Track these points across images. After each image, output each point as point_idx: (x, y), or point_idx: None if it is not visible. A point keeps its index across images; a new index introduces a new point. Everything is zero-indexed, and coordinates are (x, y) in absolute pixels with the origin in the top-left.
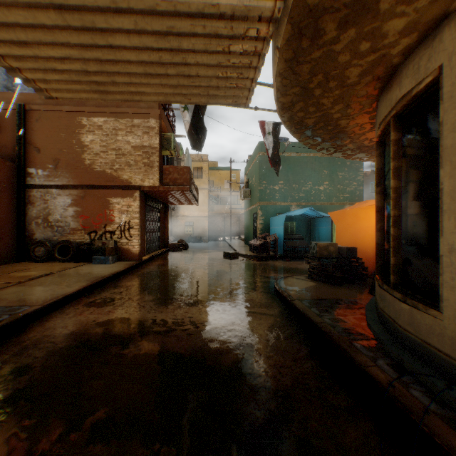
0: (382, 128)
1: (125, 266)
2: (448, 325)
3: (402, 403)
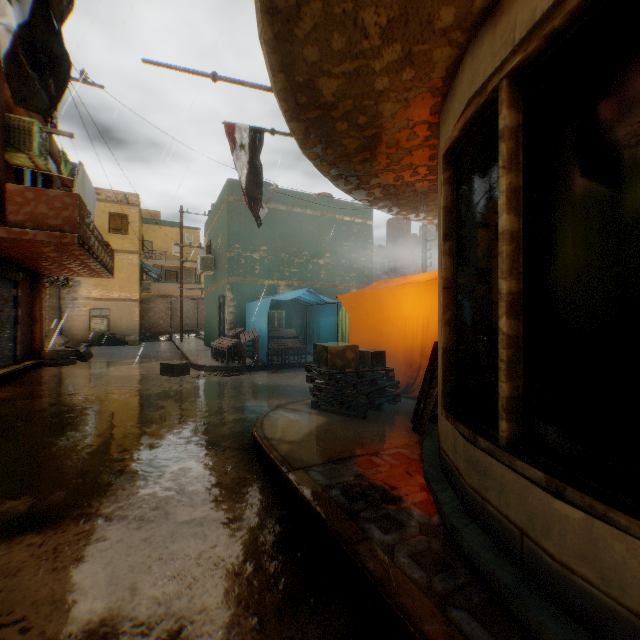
0: (473, 115)
1: None
2: None
3: None
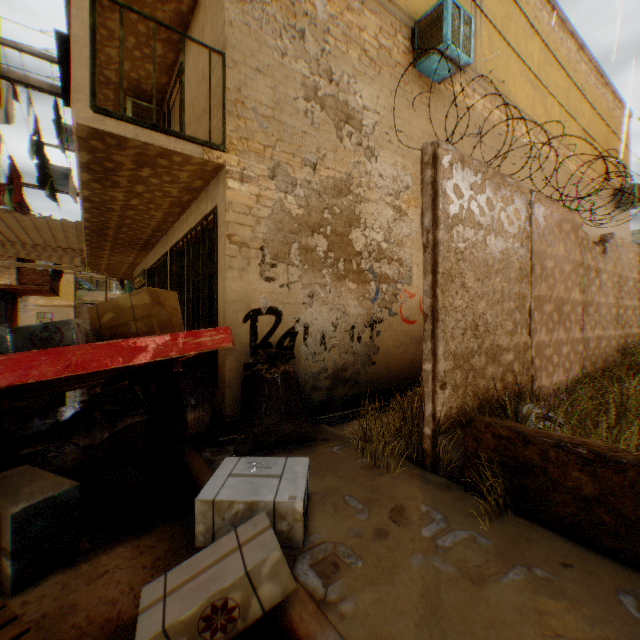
0: None
1: None
2: None
3: None
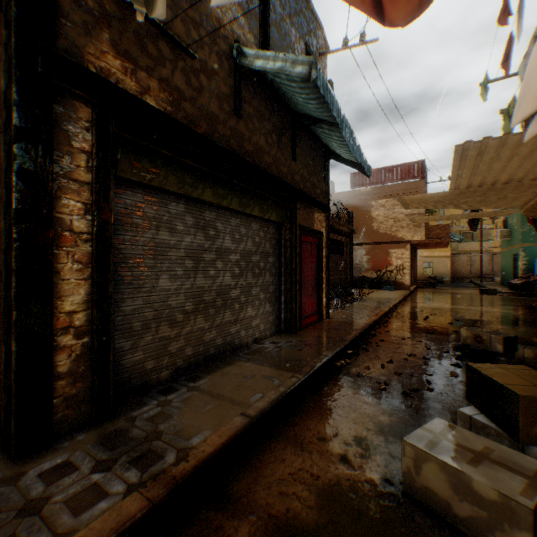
0: None
1: (406, 292)
2: None
3: None
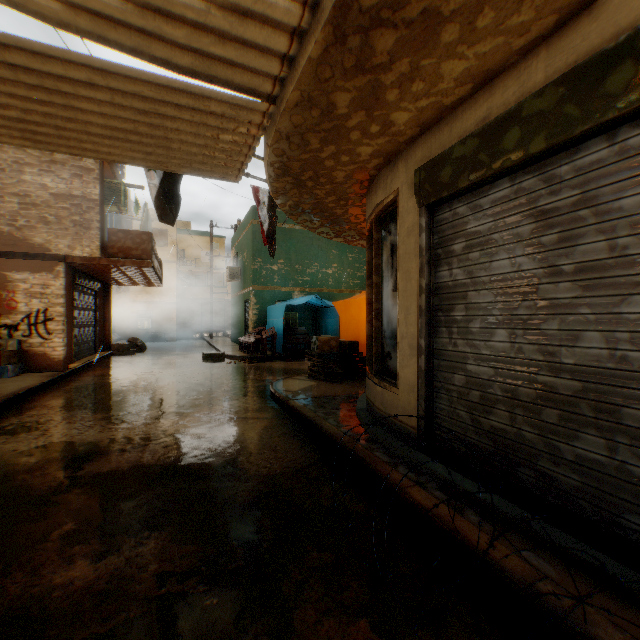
0: (369, 225)
1: (43, 379)
2: (402, 397)
3: (366, 461)
